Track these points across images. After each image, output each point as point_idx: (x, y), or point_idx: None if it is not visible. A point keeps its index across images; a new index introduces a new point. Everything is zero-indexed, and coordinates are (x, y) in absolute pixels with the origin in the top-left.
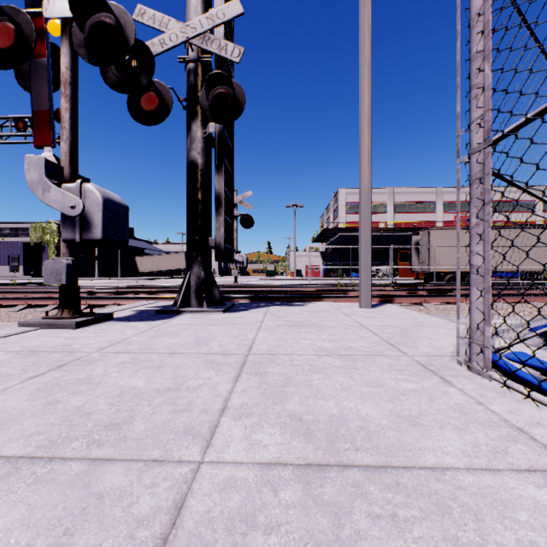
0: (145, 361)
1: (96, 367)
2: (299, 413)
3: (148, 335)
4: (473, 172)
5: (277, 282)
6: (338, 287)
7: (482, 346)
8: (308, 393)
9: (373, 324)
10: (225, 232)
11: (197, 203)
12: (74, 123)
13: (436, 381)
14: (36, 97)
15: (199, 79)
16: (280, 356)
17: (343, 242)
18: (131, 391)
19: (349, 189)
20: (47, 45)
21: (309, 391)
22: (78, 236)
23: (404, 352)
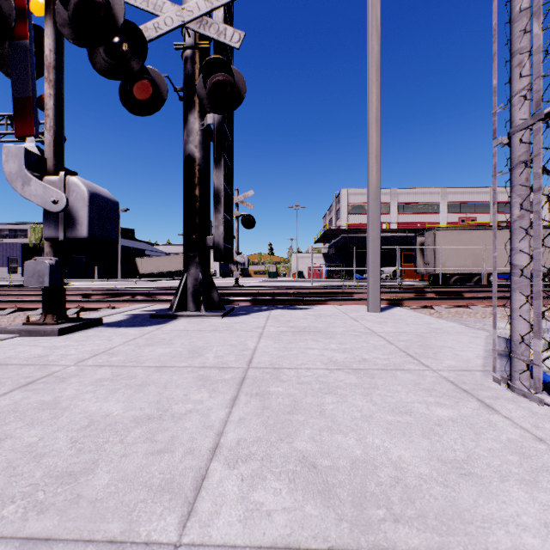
0: (128, 378)
1: (68, 385)
2: (312, 455)
3: (137, 344)
4: (516, 154)
5: (279, 284)
6: (343, 289)
7: (529, 363)
8: (322, 424)
9: (386, 330)
10: (224, 231)
11: (194, 200)
12: (59, 111)
13: (475, 406)
14: (17, 82)
15: (197, 67)
16: (285, 371)
17: (345, 243)
18: (102, 420)
19: (351, 189)
20: (29, 26)
21: (322, 421)
22: (61, 234)
23: (427, 365)
